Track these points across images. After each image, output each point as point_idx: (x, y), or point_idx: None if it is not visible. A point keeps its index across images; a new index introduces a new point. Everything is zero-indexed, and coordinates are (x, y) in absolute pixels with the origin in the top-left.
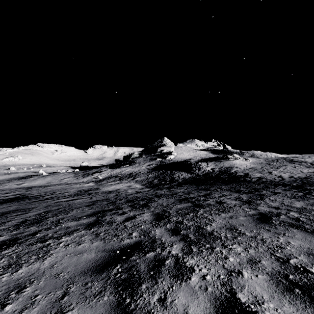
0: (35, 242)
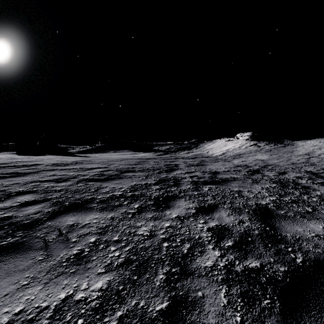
0: (239, 171)
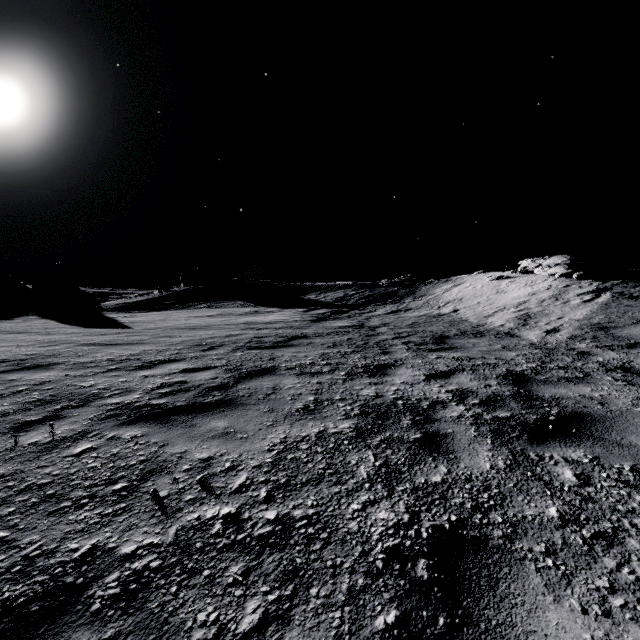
0: None
